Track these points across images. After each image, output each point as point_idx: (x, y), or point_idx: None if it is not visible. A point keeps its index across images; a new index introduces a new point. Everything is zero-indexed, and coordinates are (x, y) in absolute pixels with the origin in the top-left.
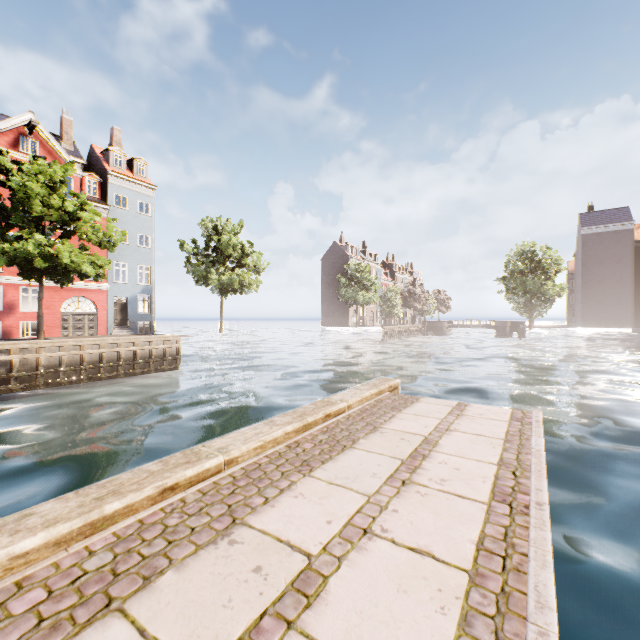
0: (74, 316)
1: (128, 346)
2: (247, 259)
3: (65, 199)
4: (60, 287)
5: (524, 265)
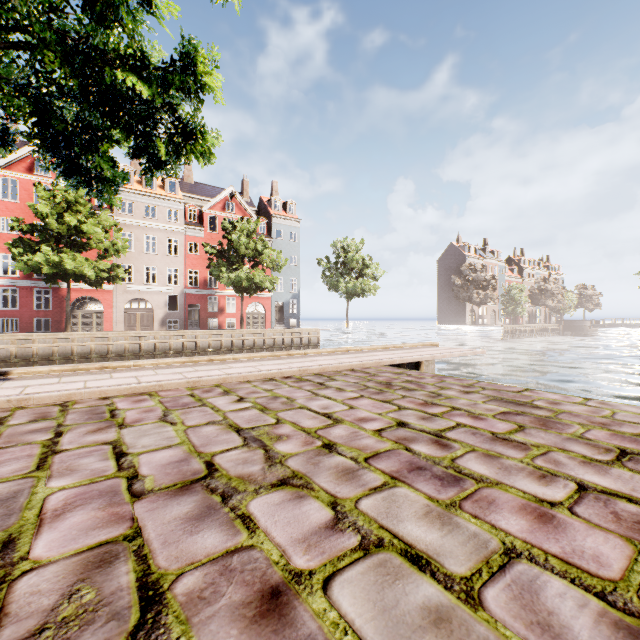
0: (253, 315)
1: (288, 335)
2: (367, 269)
3: (257, 243)
4: (246, 296)
5: None
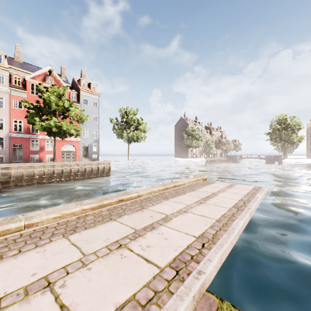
0: (66, 152)
1: (89, 165)
2: (140, 126)
3: (64, 102)
4: (61, 140)
5: (280, 126)
